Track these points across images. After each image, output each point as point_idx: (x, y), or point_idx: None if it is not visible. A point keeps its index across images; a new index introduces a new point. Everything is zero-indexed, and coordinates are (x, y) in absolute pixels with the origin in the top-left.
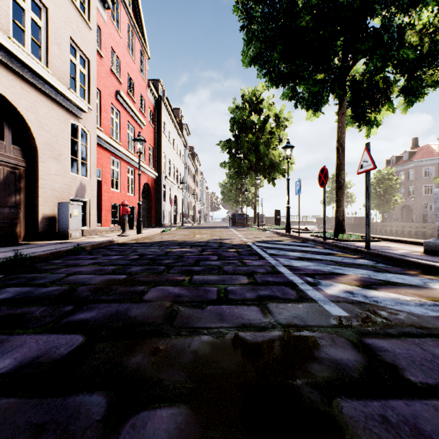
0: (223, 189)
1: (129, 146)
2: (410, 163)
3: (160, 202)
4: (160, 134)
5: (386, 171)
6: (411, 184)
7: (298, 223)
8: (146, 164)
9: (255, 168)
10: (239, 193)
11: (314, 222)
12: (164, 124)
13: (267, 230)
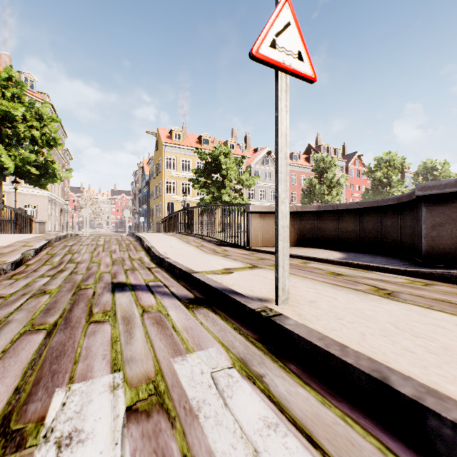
0: None
1: None
2: None
3: None
4: None
5: None
6: None
7: None
8: None
9: None
10: None
11: None
12: None
13: None
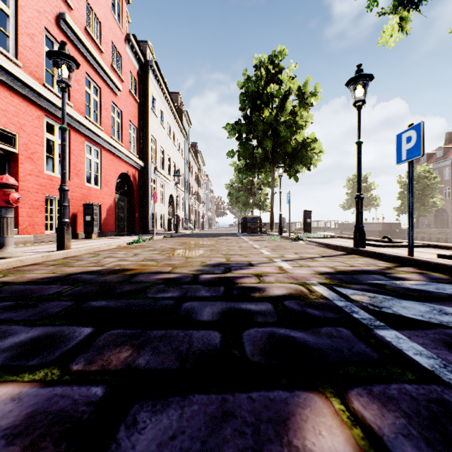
0: (230, 190)
1: (90, 113)
2: (446, 160)
3: (147, 200)
4: (146, 110)
5: (423, 168)
6: (447, 185)
7: (316, 230)
8: (124, 147)
9: (272, 158)
10: (249, 194)
11: (336, 228)
12: (153, 99)
13: (302, 239)
